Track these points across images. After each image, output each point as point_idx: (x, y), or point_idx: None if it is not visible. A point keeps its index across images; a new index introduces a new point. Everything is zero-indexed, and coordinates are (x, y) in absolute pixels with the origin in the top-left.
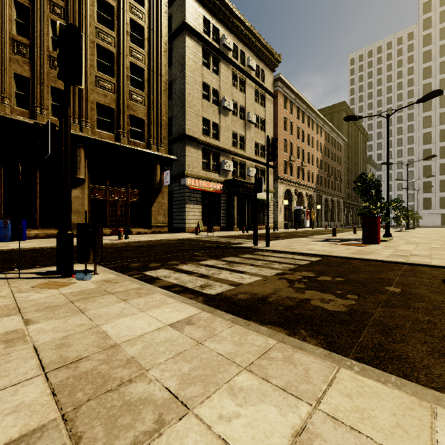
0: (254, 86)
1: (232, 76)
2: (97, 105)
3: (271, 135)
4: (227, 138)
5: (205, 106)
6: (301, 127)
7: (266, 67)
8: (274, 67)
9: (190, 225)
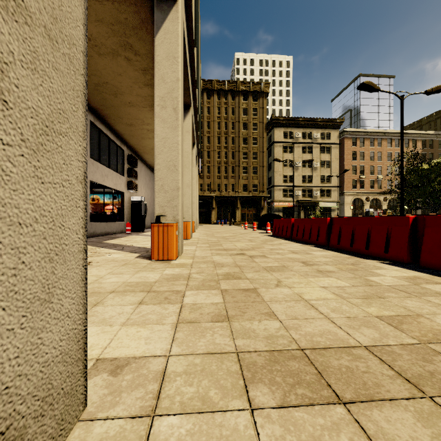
0: (319, 146)
1: (303, 148)
2: (243, 184)
3: (337, 168)
4: (298, 180)
5: (285, 170)
6: (377, 151)
7: (332, 129)
8: (339, 126)
9: None
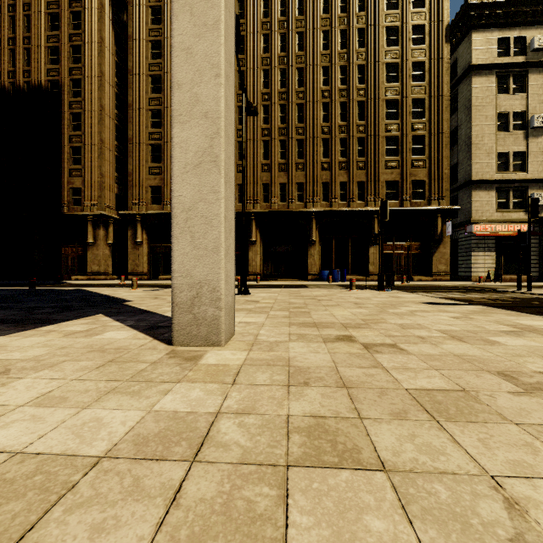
0: None
1: None
2: (386, 182)
3: None
4: (541, 163)
5: (501, 139)
6: None
7: None
8: None
9: (479, 274)
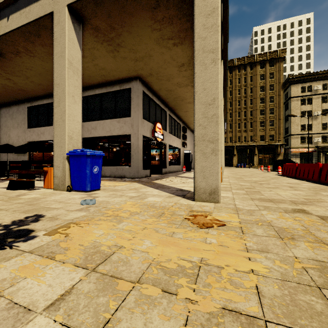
0: None
1: (323, 98)
2: (260, 135)
3: None
4: (318, 127)
5: (302, 120)
6: None
7: None
8: None
9: None
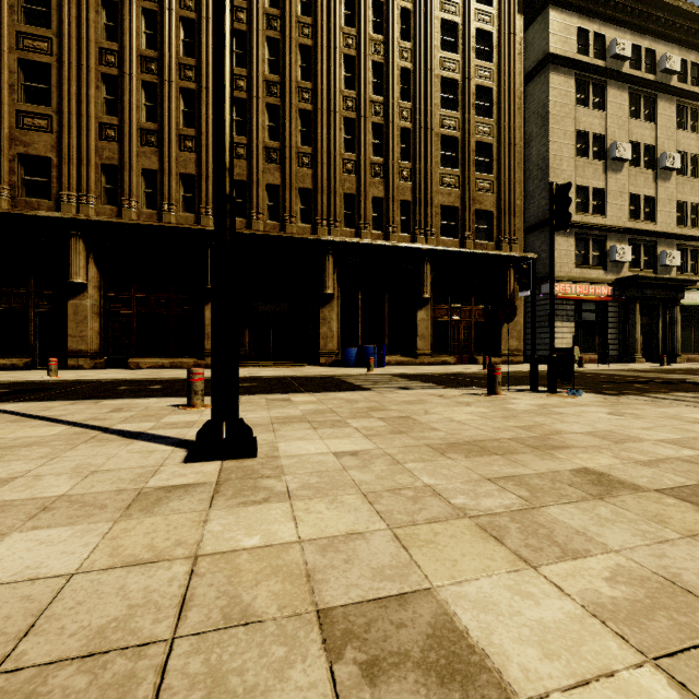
0: (674, 102)
1: (629, 101)
2: (440, 208)
3: None
4: (620, 207)
5: (580, 167)
6: None
7: None
8: None
9: None
